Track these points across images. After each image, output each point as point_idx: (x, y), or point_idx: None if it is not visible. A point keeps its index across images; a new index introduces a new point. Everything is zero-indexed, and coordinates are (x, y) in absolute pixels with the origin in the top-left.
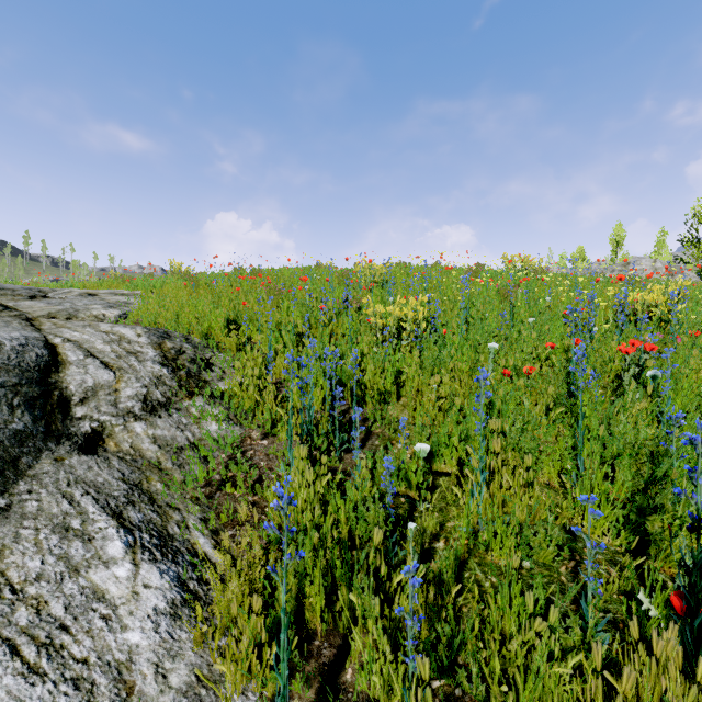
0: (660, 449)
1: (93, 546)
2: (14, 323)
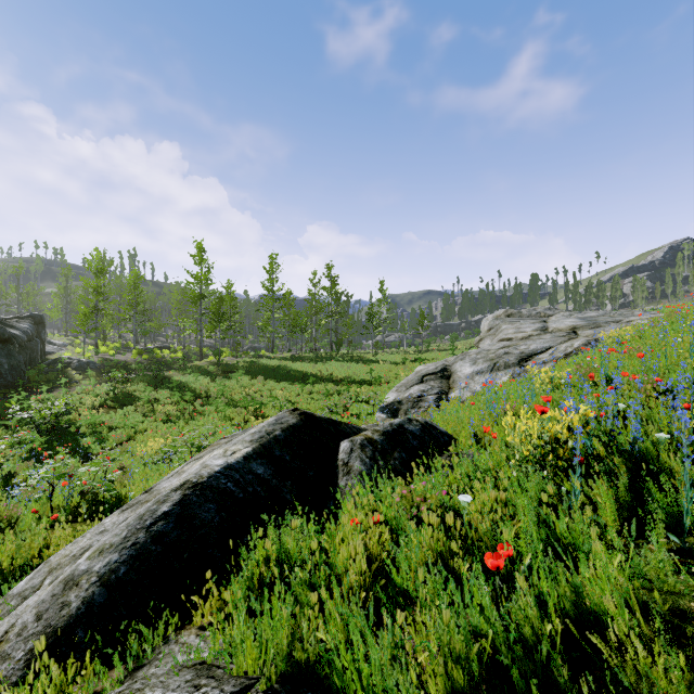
0: (556, 374)
1: (506, 376)
2: (559, 341)
